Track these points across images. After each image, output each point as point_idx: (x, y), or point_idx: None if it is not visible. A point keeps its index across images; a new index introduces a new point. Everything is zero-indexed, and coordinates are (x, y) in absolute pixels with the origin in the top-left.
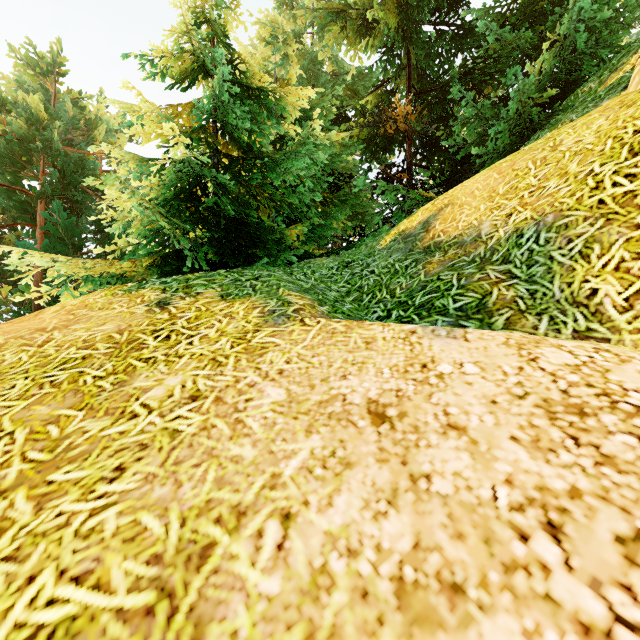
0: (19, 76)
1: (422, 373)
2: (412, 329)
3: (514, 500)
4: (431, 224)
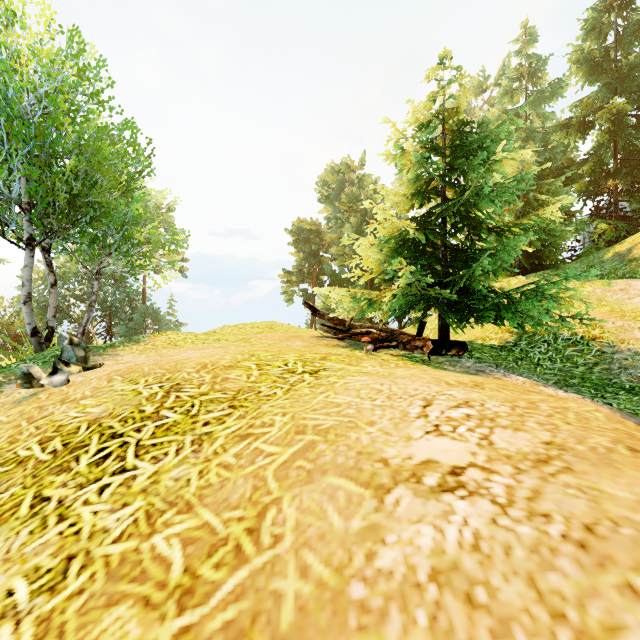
0: (332, 172)
1: (629, 285)
2: (626, 280)
3: None
4: (631, 251)
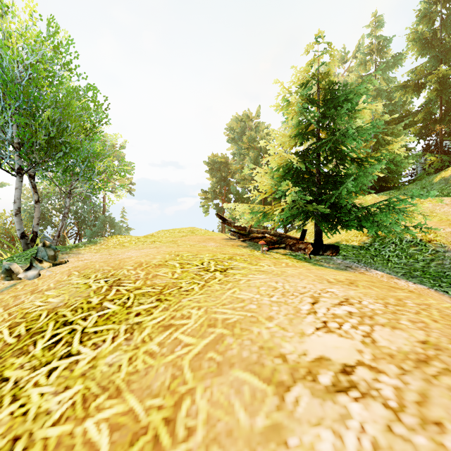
0: (236, 120)
1: None
2: (450, 197)
3: None
4: None
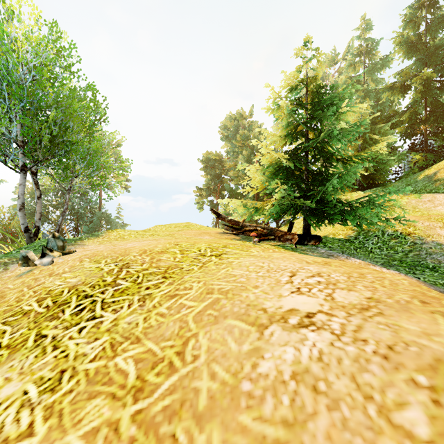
0: (230, 119)
1: (434, 198)
2: (432, 194)
3: (443, 203)
4: (436, 174)
